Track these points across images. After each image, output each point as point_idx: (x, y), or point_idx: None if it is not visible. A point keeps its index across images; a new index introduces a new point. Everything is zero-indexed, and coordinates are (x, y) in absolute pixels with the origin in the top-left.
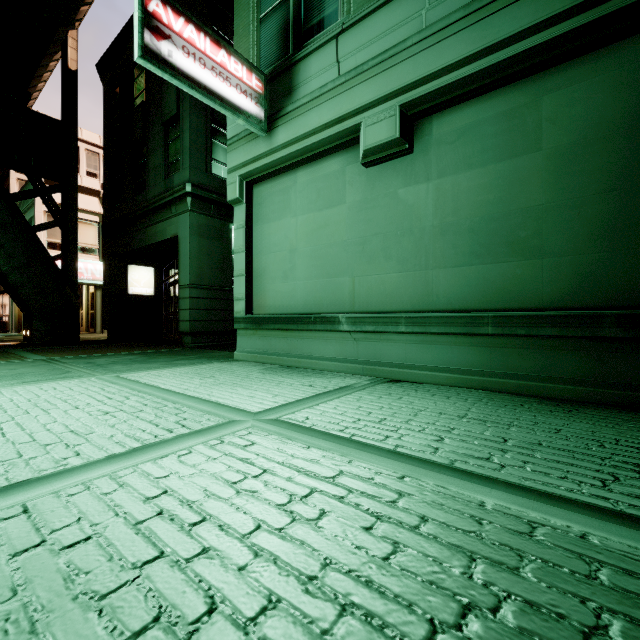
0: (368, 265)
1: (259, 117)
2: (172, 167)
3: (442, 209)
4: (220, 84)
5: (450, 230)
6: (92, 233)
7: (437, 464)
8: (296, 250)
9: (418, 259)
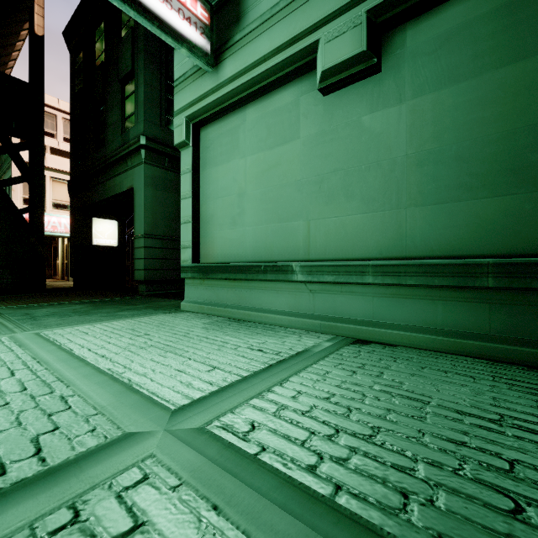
0: (326, 206)
1: (205, 49)
2: (128, 122)
3: (419, 135)
4: (159, 4)
5: (430, 159)
6: (65, 191)
7: None
8: (245, 193)
9: (387, 197)
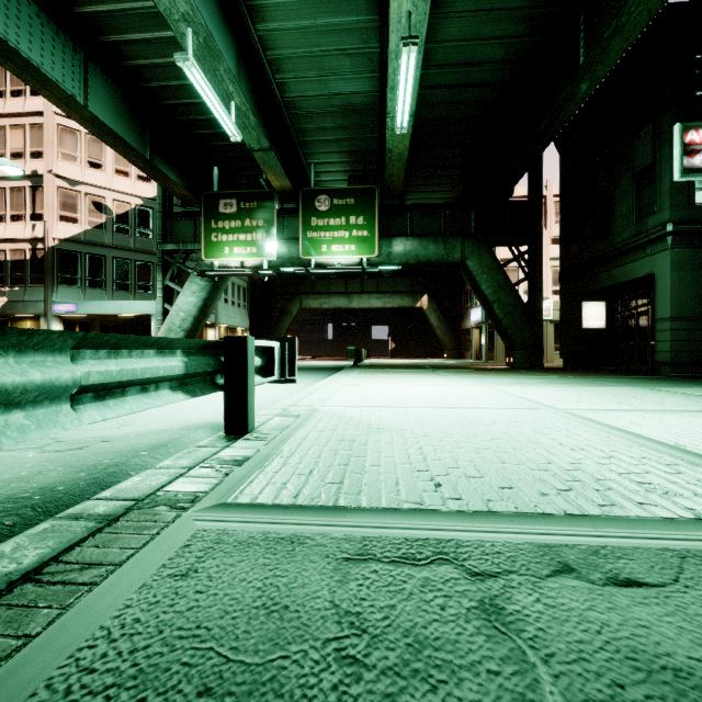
0: None
1: None
2: (644, 211)
3: None
4: None
5: None
6: None
7: None
8: None
9: None
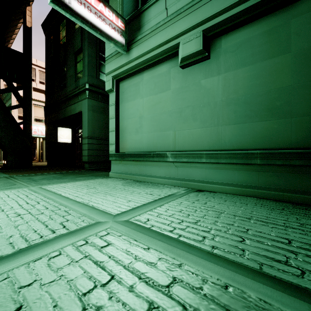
0: (183, 124)
1: (122, 43)
2: (79, 76)
3: (227, 90)
4: (100, 22)
5: (232, 102)
6: (41, 111)
7: (249, 269)
8: (143, 116)
9: (213, 120)
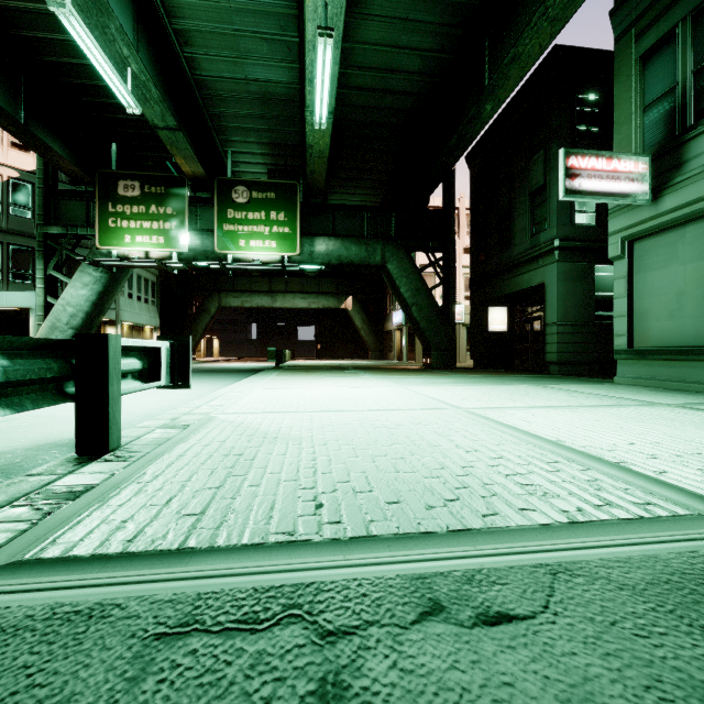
0: None
1: (644, 192)
2: (537, 227)
3: None
4: (612, 185)
5: None
6: None
7: None
8: (684, 293)
9: None
